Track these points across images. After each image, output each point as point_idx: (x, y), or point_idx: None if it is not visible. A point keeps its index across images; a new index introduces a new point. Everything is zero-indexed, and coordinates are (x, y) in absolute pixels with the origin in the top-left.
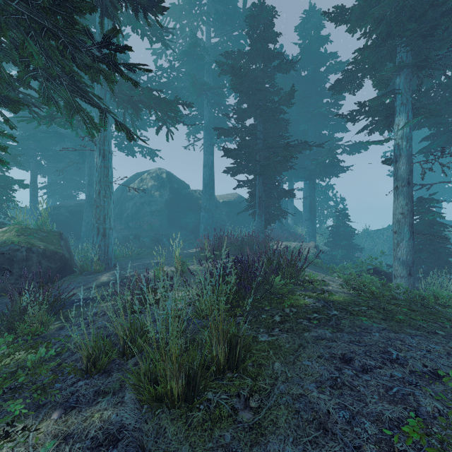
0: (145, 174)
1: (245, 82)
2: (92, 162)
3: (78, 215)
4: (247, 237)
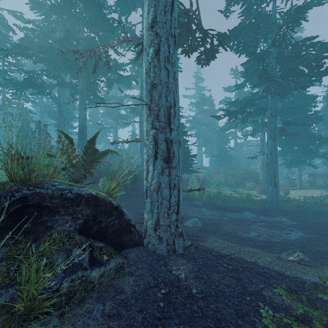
0: (249, 143)
1: (325, 123)
2: (236, 143)
3: (229, 163)
4: (325, 173)
